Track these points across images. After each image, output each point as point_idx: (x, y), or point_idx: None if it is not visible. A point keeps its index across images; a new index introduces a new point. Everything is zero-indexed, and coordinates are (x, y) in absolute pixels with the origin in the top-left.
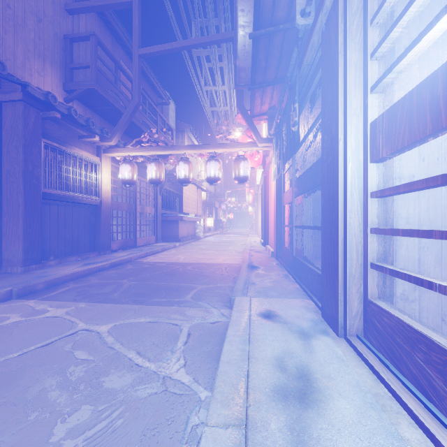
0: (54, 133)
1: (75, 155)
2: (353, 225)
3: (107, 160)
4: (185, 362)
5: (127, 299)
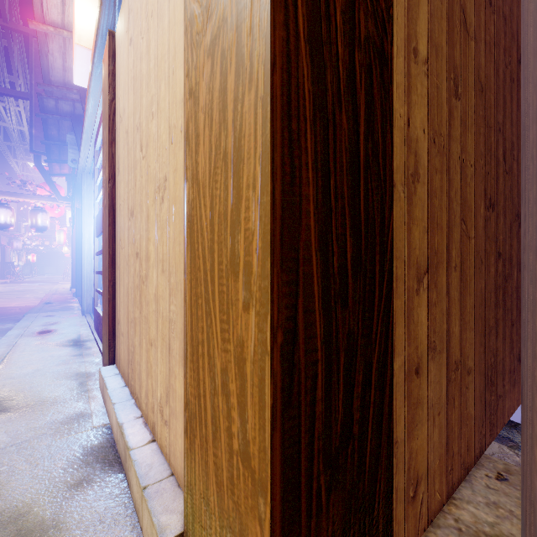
0: None
1: None
2: (88, 269)
3: None
4: None
5: None
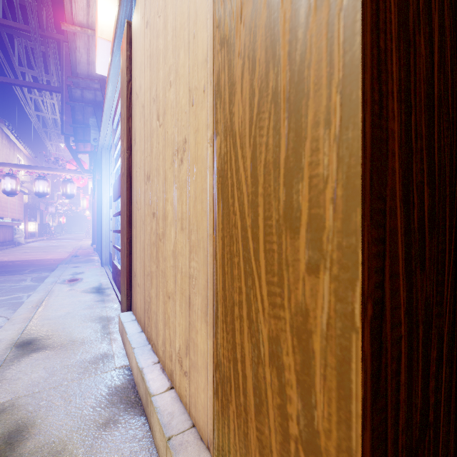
0: None
1: None
2: (106, 228)
3: None
4: (33, 282)
5: None
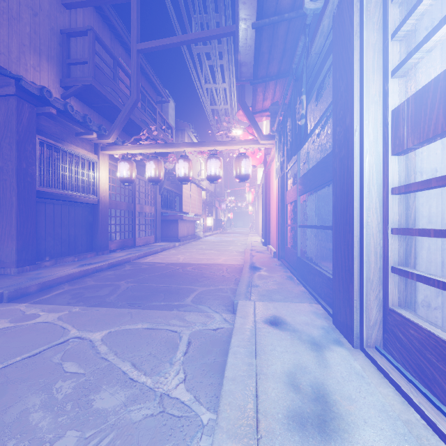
0: (49, 129)
1: (71, 152)
2: (371, 224)
3: (105, 158)
4: (185, 376)
5: (124, 303)
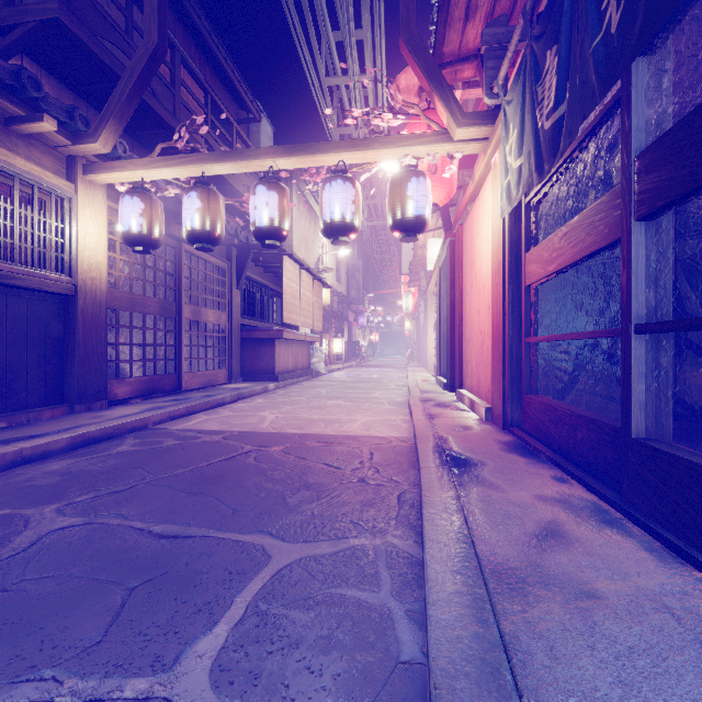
0: None
1: None
2: None
3: (95, 193)
4: None
5: None
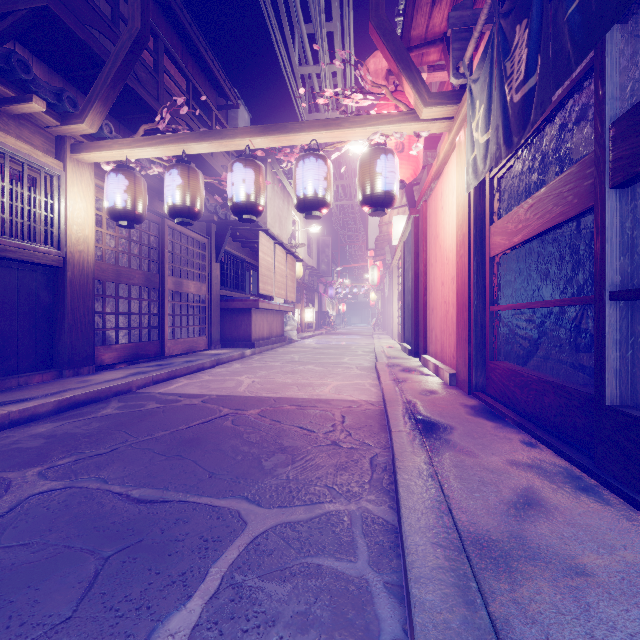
0: None
1: None
2: None
3: (83, 171)
4: None
5: None
